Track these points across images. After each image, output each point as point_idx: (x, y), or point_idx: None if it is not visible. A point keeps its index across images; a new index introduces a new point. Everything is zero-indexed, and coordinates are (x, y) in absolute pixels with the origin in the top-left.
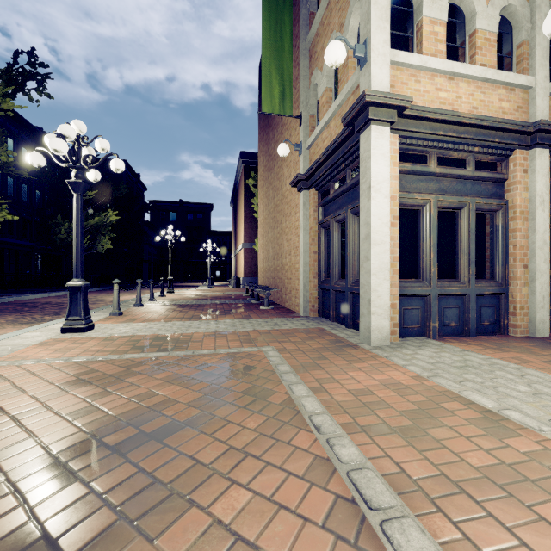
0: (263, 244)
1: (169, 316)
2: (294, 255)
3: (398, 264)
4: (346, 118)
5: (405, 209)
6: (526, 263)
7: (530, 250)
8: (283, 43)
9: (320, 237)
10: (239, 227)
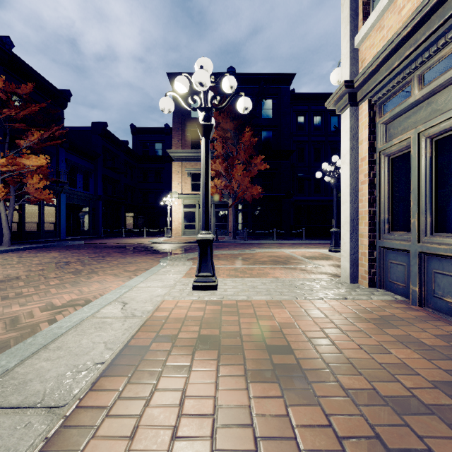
0: None
1: None
2: None
3: (367, 217)
4: None
5: (401, 155)
6: None
7: None
8: None
9: None
10: None
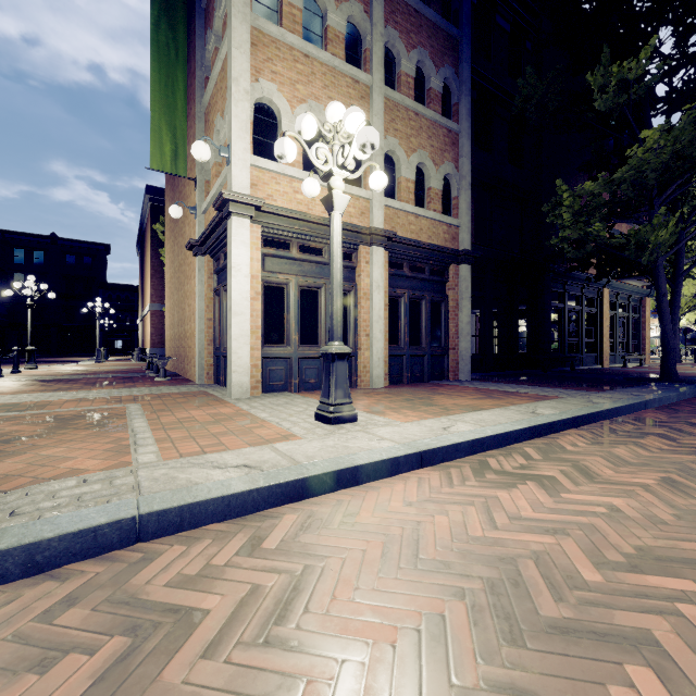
0: (169, 307)
1: (24, 390)
2: (193, 321)
3: (260, 332)
4: (215, 205)
5: (272, 286)
6: (368, 333)
7: (371, 323)
8: (176, 100)
9: (215, 304)
10: (147, 283)
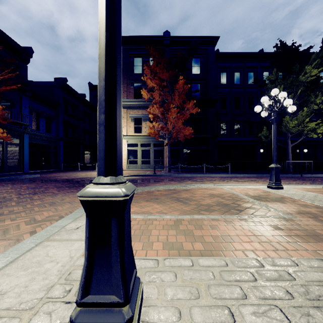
0: None
1: None
2: None
3: None
4: None
5: None
6: None
7: None
8: None
9: None
10: None
